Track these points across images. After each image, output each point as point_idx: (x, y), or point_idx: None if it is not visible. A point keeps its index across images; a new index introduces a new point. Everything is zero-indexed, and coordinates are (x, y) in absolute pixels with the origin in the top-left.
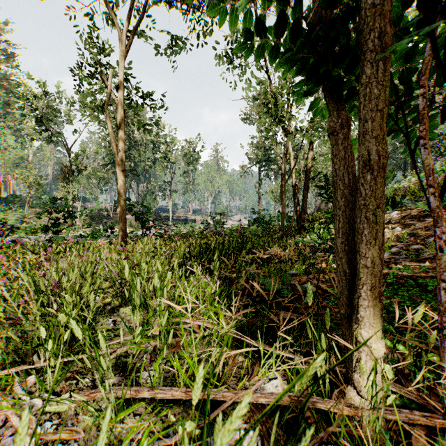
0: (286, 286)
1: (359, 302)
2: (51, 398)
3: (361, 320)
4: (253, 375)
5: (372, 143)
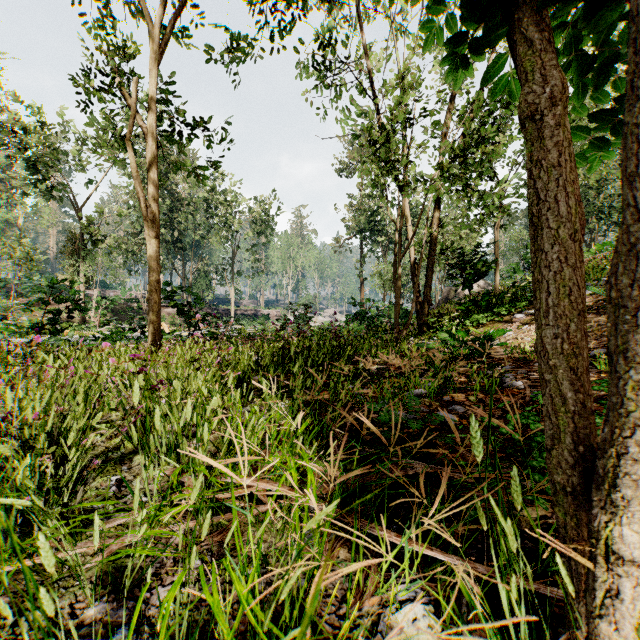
0: (410, 415)
1: (619, 466)
2: None
3: (622, 507)
4: (367, 593)
5: None
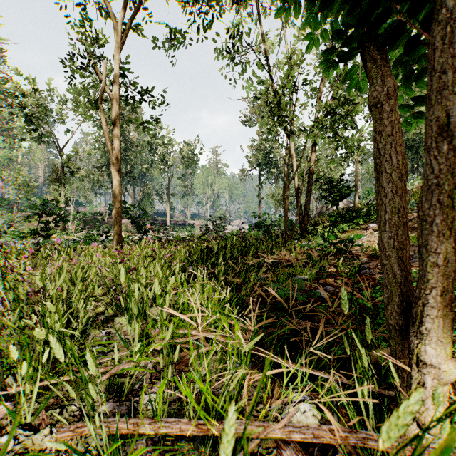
0: (296, 292)
1: (424, 310)
2: (26, 436)
3: (425, 334)
4: (274, 398)
5: (450, 102)
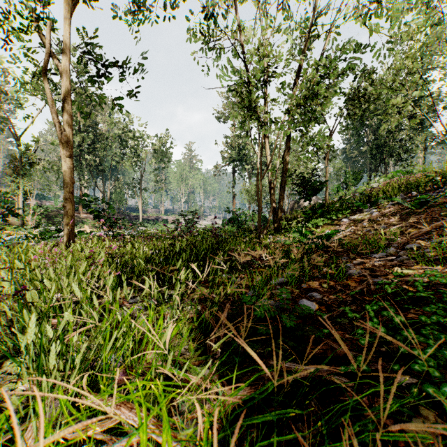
0: (277, 302)
1: None
2: None
3: None
4: None
5: None
